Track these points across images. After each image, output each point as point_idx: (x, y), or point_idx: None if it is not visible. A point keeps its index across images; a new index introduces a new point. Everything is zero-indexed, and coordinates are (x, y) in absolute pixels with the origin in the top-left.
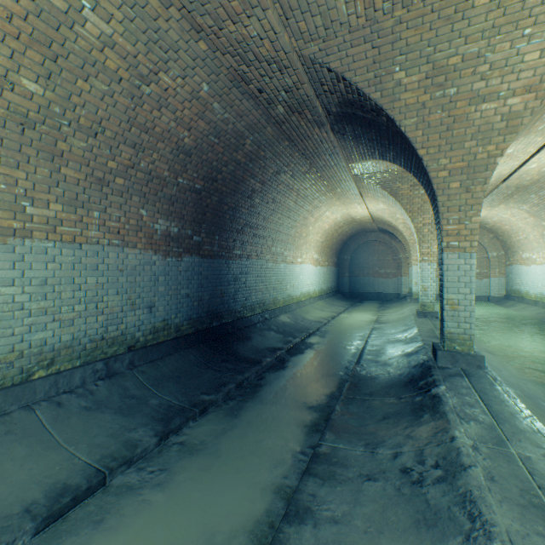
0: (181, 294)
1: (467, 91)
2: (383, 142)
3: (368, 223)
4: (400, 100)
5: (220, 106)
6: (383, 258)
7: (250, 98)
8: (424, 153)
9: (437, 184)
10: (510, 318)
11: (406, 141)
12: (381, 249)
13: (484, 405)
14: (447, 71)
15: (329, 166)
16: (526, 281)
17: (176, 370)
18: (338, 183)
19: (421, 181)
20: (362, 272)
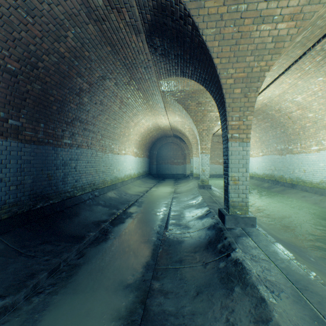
0: None
1: (253, 10)
2: (186, 57)
3: (168, 130)
4: (205, 7)
5: None
6: (176, 153)
7: None
8: (218, 62)
9: (226, 89)
10: None
11: (205, 51)
12: (175, 148)
13: (278, 267)
14: None
15: (145, 79)
16: None
17: None
18: (151, 96)
19: (212, 90)
20: (164, 161)
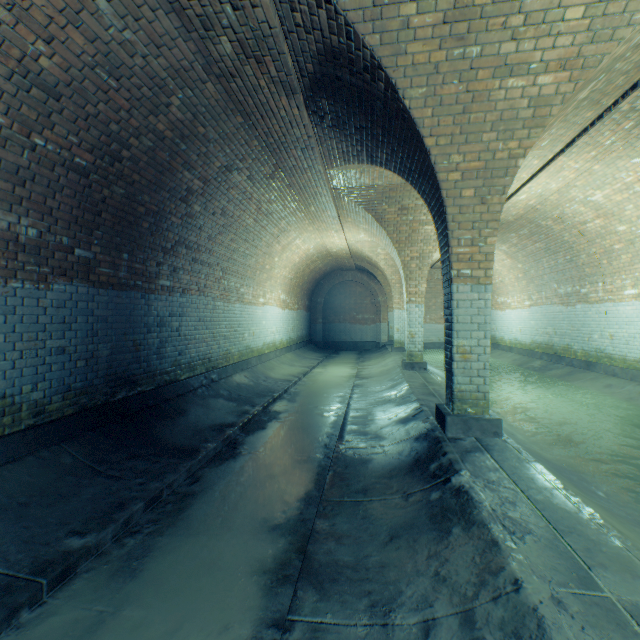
0: (48, 347)
1: (493, 55)
2: (376, 132)
3: (345, 259)
4: (407, 53)
5: (114, 11)
6: (361, 301)
7: (172, 10)
8: (433, 144)
9: (447, 190)
10: (490, 365)
11: (410, 125)
12: (358, 291)
13: (529, 500)
14: (472, 16)
15: (302, 169)
16: (501, 326)
17: (22, 491)
18: (312, 198)
19: (423, 190)
20: (338, 317)
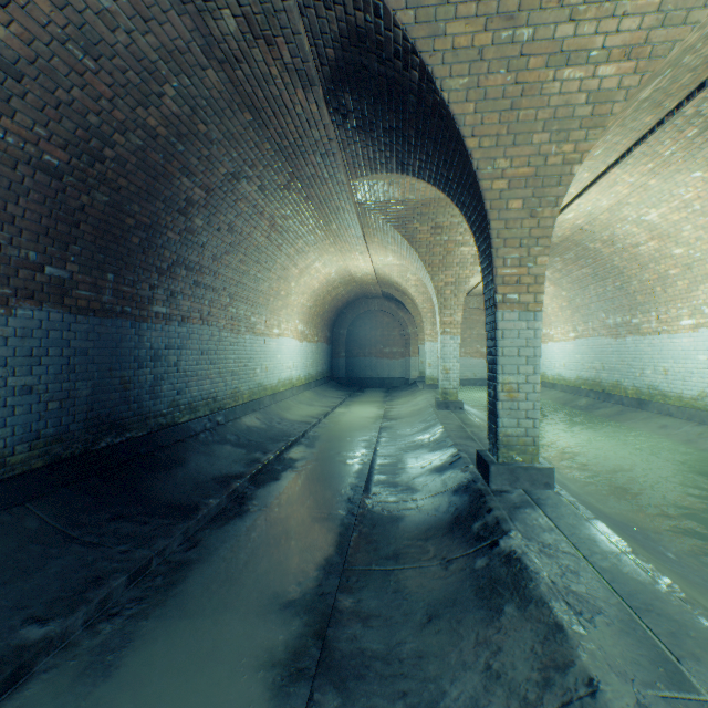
0: (9, 386)
1: (547, 39)
2: (408, 134)
3: (371, 285)
4: (446, 35)
5: None
6: (389, 333)
7: None
8: (475, 146)
9: (491, 200)
10: None
11: (448, 123)
12: (386, 322)
13: (594, 568)
14: None
15: (322, 178)
16: (543, 361)
17: None
18: (334, 213)
19: (463, 202)
20: (362, 351)
